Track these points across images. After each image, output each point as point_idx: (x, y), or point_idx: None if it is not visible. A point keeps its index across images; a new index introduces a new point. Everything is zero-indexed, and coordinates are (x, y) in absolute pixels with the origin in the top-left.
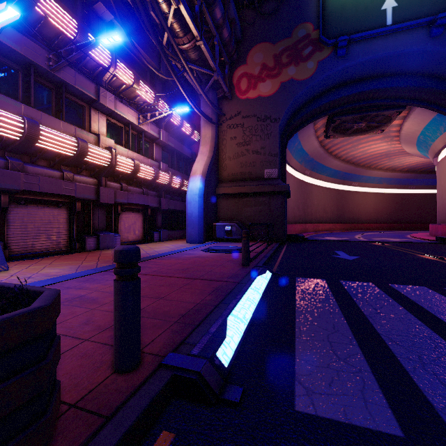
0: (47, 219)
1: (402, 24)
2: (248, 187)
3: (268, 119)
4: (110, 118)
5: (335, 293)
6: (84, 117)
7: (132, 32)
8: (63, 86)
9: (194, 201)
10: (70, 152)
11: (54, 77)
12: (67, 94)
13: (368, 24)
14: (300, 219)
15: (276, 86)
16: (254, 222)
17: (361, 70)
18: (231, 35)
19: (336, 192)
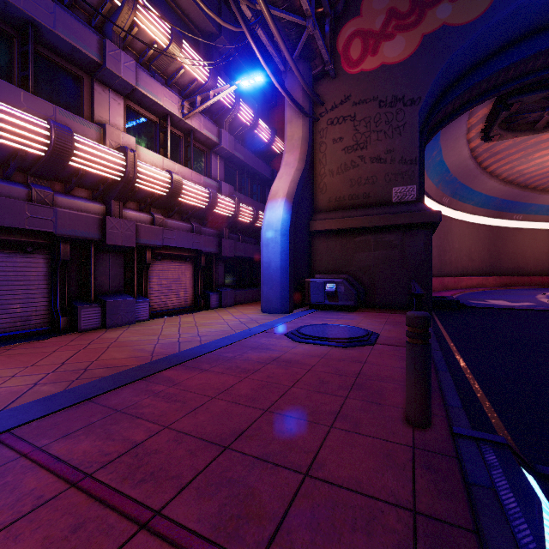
0: (1, 275)
1: None
2: (364, 218)
3: (399, 101)
4: (133, 104)
5: None
6: (82, 96)
7: None
8: (30, 27)
9: (274, 242)
10: (35, 148)
11: (7, 6)
12: (46, 50)
13: None
14: (435, 271)
15: (413, 43)
16: (375, 277)
17: None
18: None
19: (487, 230)
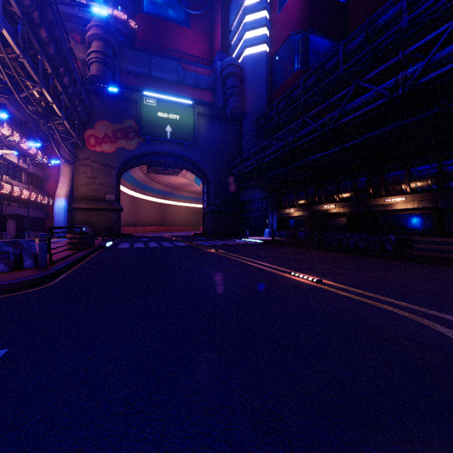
0: None
1: (173, 140)
2: (96, 205)
3: (109, 166)
4: (1, 160)
5: (131, 244)
6: None
7: (15, 105)
8: None
9: (61, 213)
10: None
11: None
12: None
13: (160, 134)
14: (132, 224)
15: (114, 148)
16: (100, 226)
17: (159, 151)
18: (85, 115)
19: (159, 205)
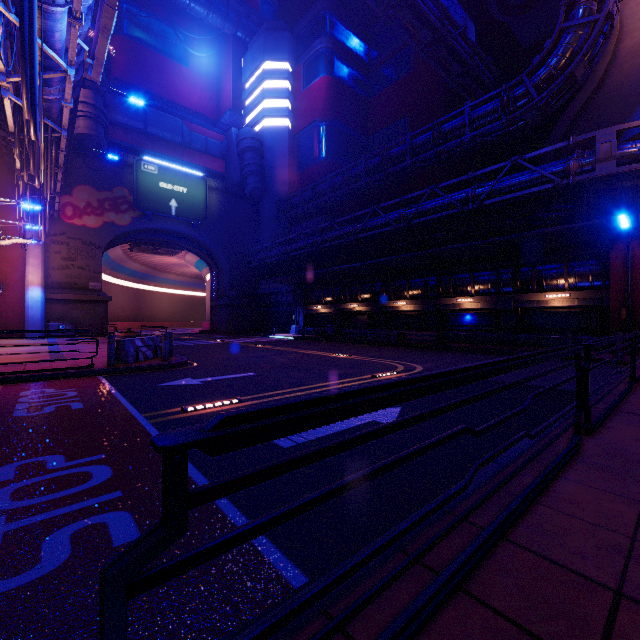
0: None
1: (180, 218)
2: (76, 296)
3: (93, 245)
4: None
5: None
6: None
7: None
8: None
9: (37, 307)
10: None
11: None
12: None
13: (163, 209)
14: None
15: (100, 223)
16: (82, 322)
17: (159, 228)
18: (65, 179)
19: (134, 291)
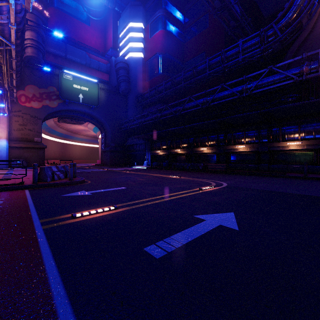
0: None
1: (84, 104)
2: (27, 145)
3: (36, 117)
4: None
5: None
6: None
7: None
8: None
9: (4, 150)
10: None
11: None
12: None
13: (75, 99)
14: None
15: (40, 105)
16: (30, 159)
17: (73, 109)
18: (20, 81)
19: (61, 144)
